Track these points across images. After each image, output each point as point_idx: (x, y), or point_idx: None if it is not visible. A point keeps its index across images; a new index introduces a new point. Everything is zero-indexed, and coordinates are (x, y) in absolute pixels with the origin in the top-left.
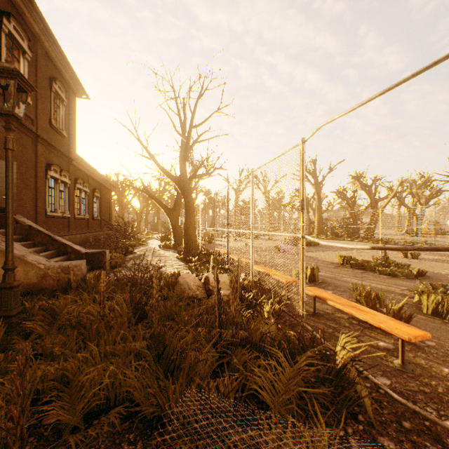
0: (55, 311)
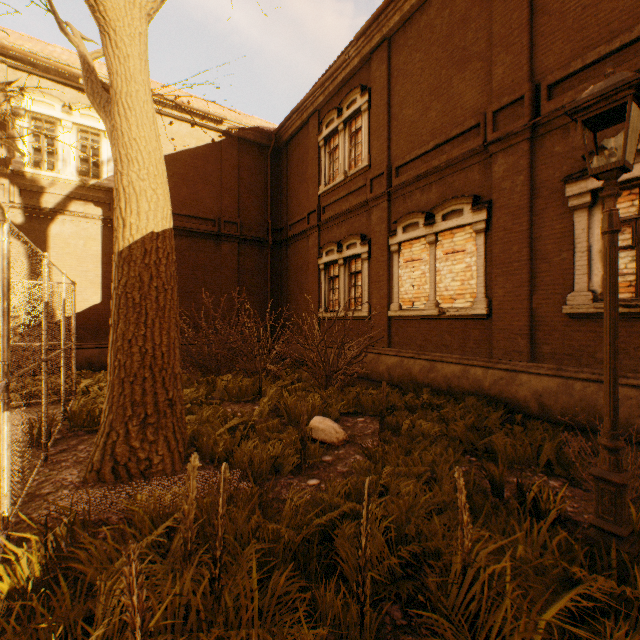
0: (632, 583)
